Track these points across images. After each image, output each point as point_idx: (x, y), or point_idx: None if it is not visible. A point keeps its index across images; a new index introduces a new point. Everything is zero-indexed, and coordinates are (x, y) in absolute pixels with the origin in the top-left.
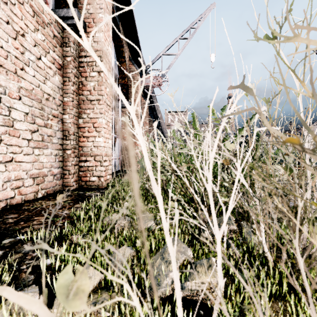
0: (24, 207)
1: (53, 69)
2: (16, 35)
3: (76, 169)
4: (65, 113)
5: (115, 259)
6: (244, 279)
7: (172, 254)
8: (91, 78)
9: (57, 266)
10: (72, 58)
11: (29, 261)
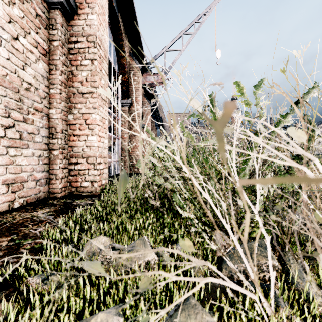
0: None
1: (36, 54)
2: None
3: (65, 172)
4: (51, 107)
5: None
6: None
7: None
8: (83, 67)
9: None
10: (60, 42)
11: None
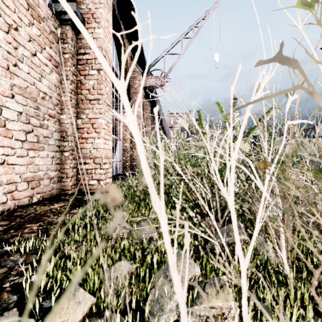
0: (16, 213)
1: (50, 66)
2: (8, 29)
3: (74, 172)
4: (63, 113)
5: (111, 276)
6: (270, 313)
7: (180, 300)
8: (90, 76)
9: (43, 285)
10: (70, 55)
11: (14, 278)
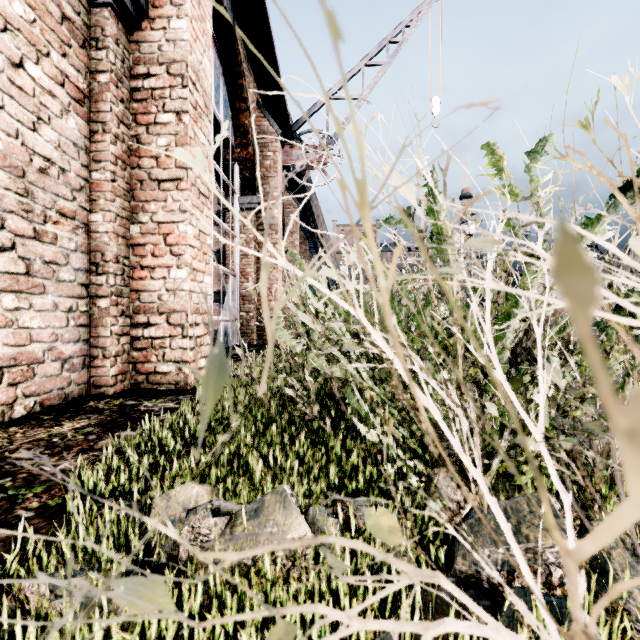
0: None
1: (62, 99)
2: None
3: (123, 344)
4: (95, 210)
5: None
6: None
7: None
8: (160, 128)
9: None
10: (112, 76)
11: None
